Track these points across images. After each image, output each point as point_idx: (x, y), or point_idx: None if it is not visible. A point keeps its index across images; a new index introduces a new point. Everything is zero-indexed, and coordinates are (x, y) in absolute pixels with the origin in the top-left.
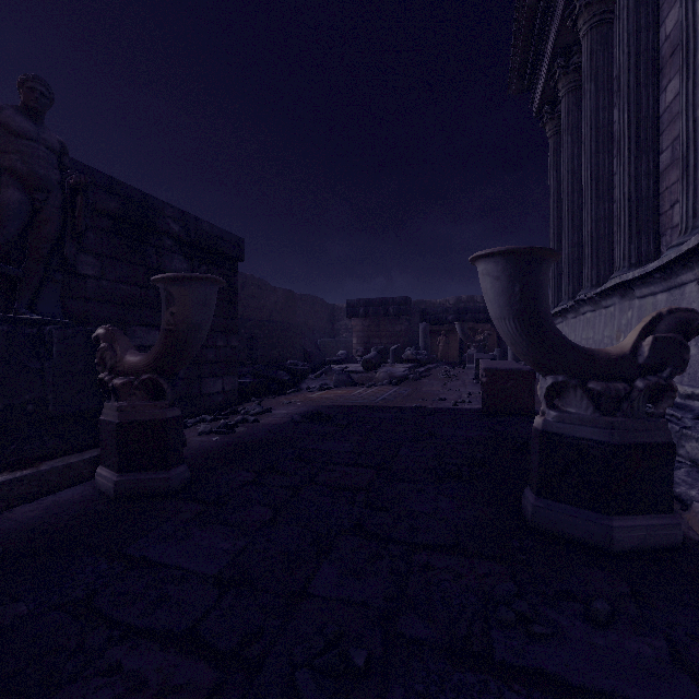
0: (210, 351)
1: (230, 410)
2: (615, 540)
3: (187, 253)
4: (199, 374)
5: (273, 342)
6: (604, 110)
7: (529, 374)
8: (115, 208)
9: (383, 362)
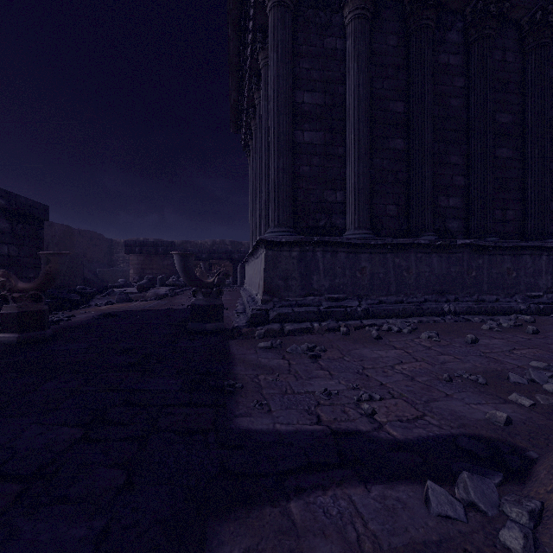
0: (24, 280)
1: None
2: (206, 329)
3: (8, 217)
4: None
5: None
6: None
7: None
8: None
9: (153, 286)
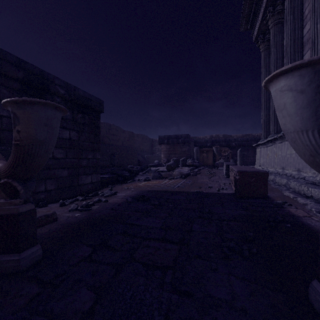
0: (83, 160)
1: (94, 193)
2: None
3: (69, 106)
4: (77, 173)
5: (123, 156)
6: (298, 30)
7: (264, 174)
8: (21, 76)
9: (177, 166)
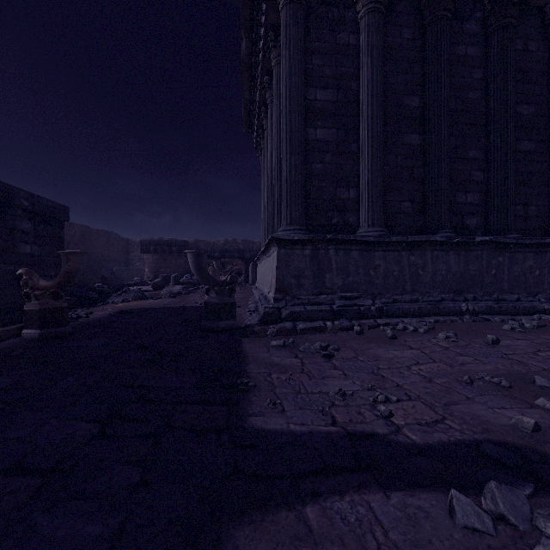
0: (46, 278)
1: None
2: (219, 327)
3: (31, 218)
4: None
5: None
6: None
7: None
8: None
9: (167, 284)
